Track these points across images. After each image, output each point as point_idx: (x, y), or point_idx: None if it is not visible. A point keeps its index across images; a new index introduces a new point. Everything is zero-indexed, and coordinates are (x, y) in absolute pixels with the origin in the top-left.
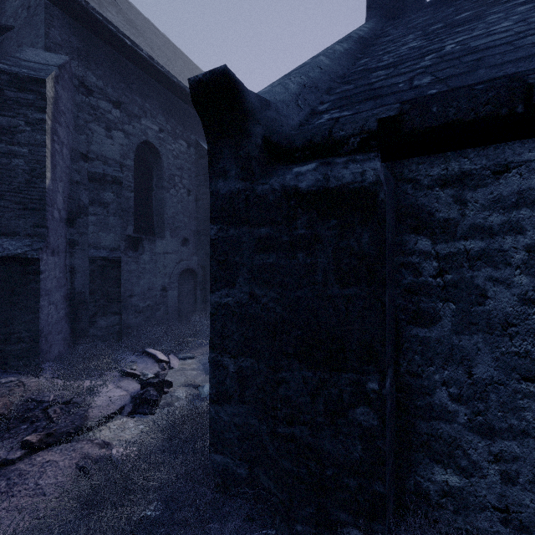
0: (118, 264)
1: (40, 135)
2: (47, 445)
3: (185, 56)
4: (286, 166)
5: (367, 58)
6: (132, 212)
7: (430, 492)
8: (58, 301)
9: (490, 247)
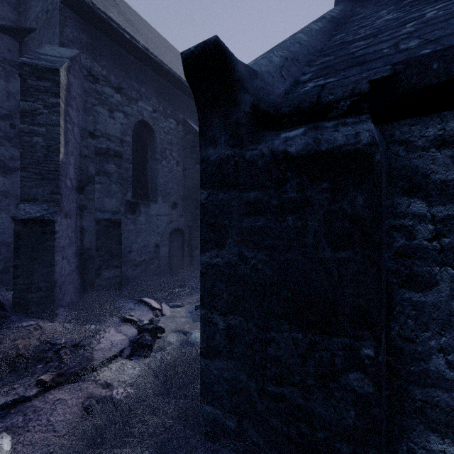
0: (119, 225)
1: (55, 117)
2: (58, 384)
3: (174, 48)
4: (273, 132)
5: (342, 34)
6: (130, 181)
7: None
8: (70, 256)
9: None
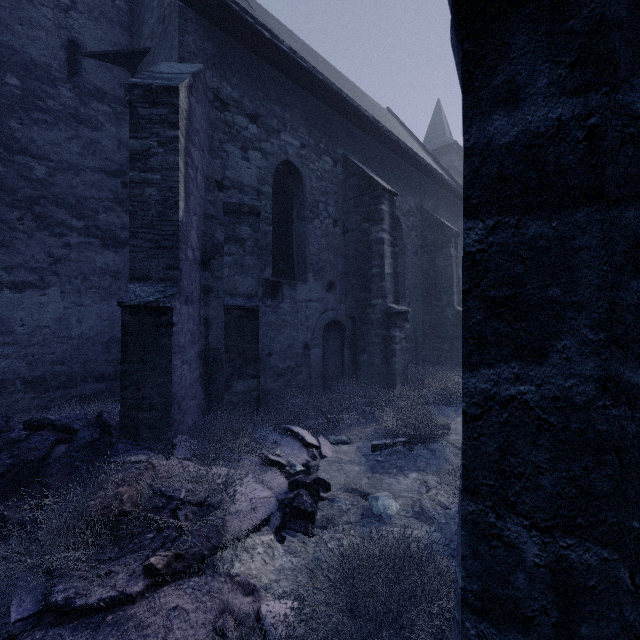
0: (255, 315)
1: (173, 157)
2: (175, 574)
3: (325, 61)
4: None
5: None
6: (270, 251)
7: None
8: (191, 359)
9: None
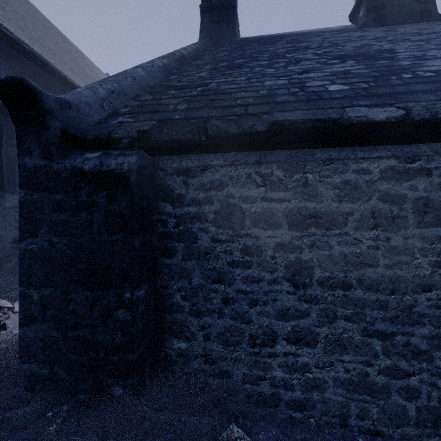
0: None
1: None
2: None
3: (49, 22)
4: (81, 152)
5: (176, 76)
6: None
7: (172, 356)
8: None
9: (199, 211)
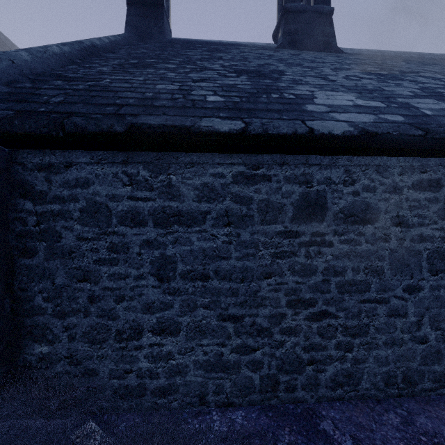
0: None
1: None
2: None
3: None
4: None
5: (76, 66)
6: None
7: (32, 362)
8: None
9: (63, 208)
